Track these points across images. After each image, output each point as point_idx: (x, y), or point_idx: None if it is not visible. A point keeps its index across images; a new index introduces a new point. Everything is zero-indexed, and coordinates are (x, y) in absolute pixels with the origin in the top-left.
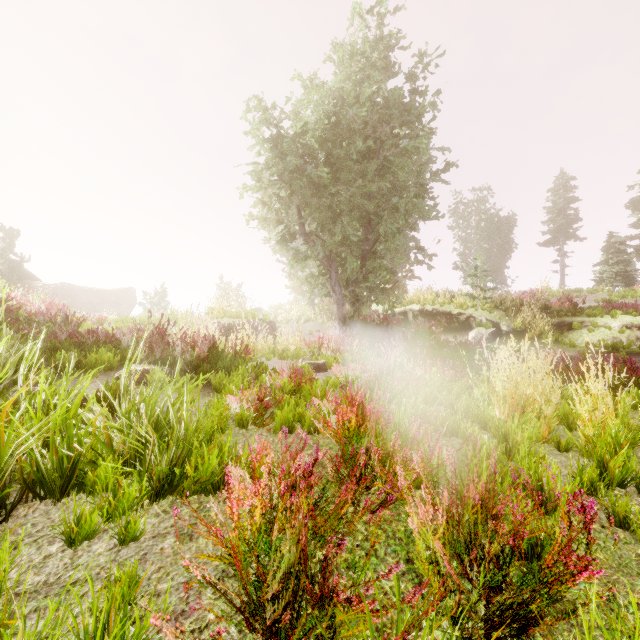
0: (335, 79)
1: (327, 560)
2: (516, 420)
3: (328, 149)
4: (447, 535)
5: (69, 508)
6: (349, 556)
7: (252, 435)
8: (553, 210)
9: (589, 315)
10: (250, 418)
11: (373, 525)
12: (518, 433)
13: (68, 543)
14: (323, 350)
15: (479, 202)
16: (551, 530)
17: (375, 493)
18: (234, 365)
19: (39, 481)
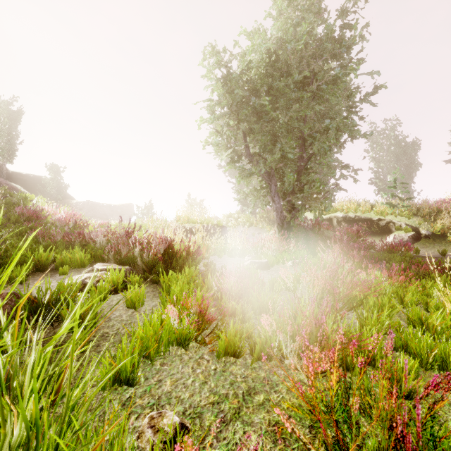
0: (274, 26)
1: None
2: None
3: (269, 83)
4: None
5: None
6: None
7: (191, 359)
8: None
9: None
10: (190, 335)
11: None
12: None
13: None
14: (264, 249)
15: (389, 130)
16: None
17: None
18: (186, 265)
19: None
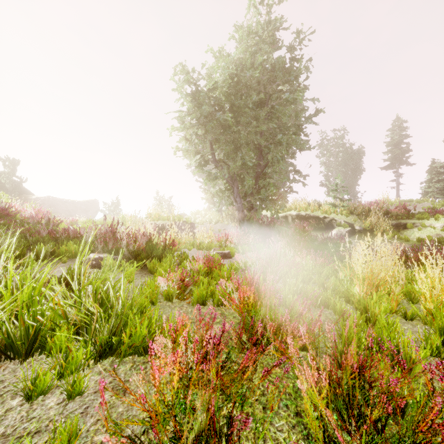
0: (237, 51)
1: (232, 418)
2: (374, 297)
3: (232, 100)
4: (330, 395)
5: (32, 367)
6: (249, 409)
7: (176, 307)
8: (391, 144)
9: (419, 218)
10: (174, 294)
11: (271, 392)
12: (376, 307)
13: (26, 398)
14: (228, 243)
15: (338, 139)
16: (413, 391)
17: (268, 354)
18: (164, 254)
19: (9, 345)
